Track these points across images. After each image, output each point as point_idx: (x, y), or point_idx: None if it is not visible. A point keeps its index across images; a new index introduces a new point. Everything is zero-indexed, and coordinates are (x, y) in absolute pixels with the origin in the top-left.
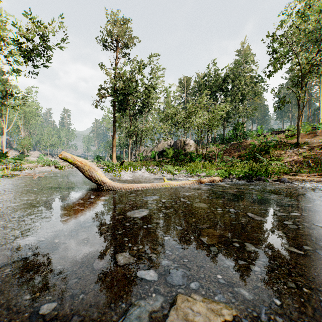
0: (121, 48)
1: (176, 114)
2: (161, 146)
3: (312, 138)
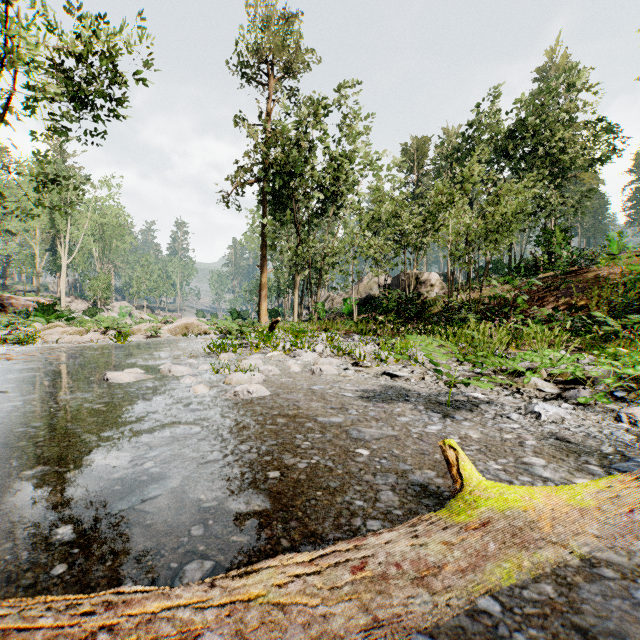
0: (278, 78)
1: (400, 215)
2: (364, 289)
3: None
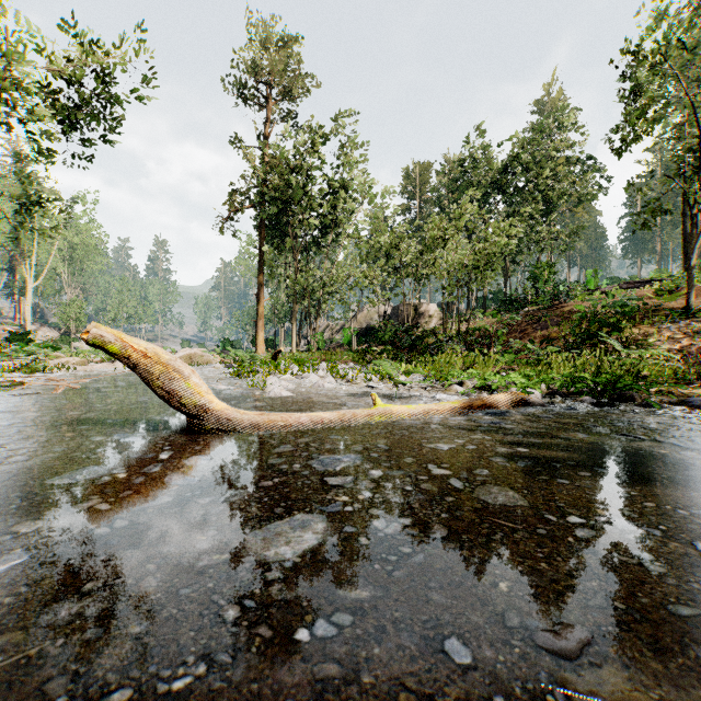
0: (276, 101)
1: (399, 246)
2: (365, 318)
3: None
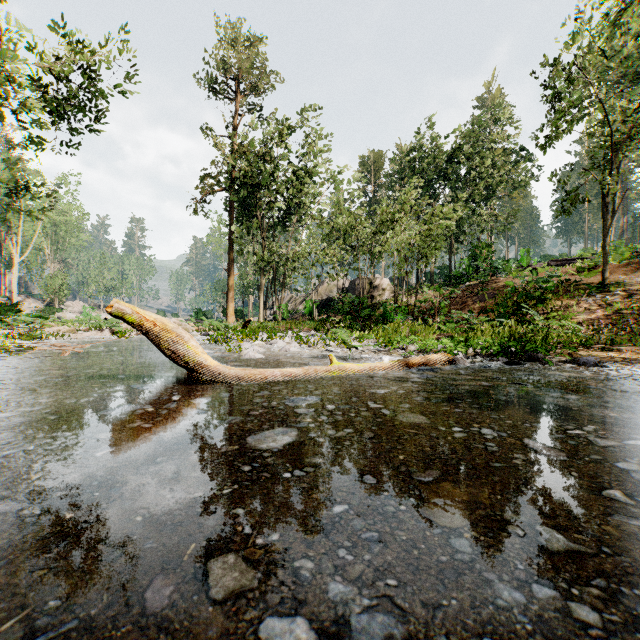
0: (245, 95)
1: (355, 227)
2: (325, 291)
3: (632, 273)
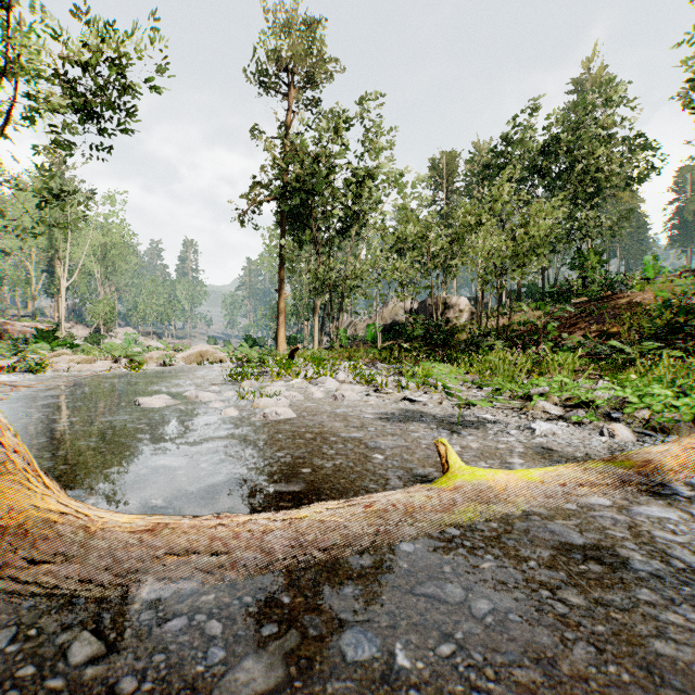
0: (297, 89)
1: (427, 236)
2: (389, 314)
3: None
